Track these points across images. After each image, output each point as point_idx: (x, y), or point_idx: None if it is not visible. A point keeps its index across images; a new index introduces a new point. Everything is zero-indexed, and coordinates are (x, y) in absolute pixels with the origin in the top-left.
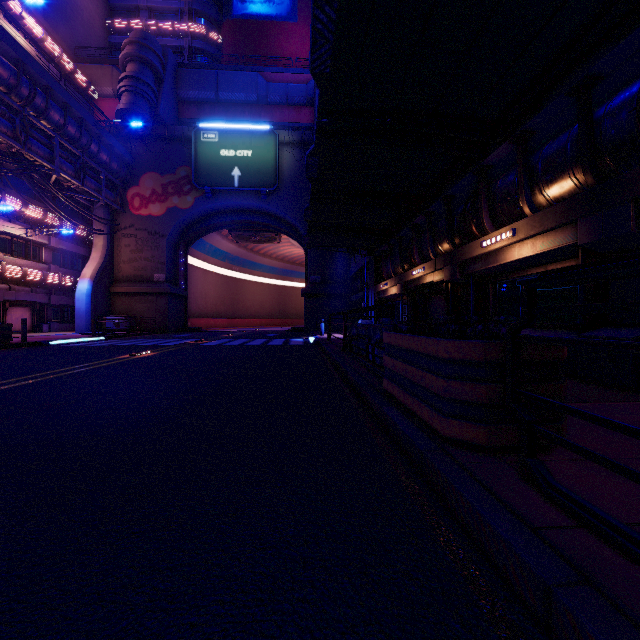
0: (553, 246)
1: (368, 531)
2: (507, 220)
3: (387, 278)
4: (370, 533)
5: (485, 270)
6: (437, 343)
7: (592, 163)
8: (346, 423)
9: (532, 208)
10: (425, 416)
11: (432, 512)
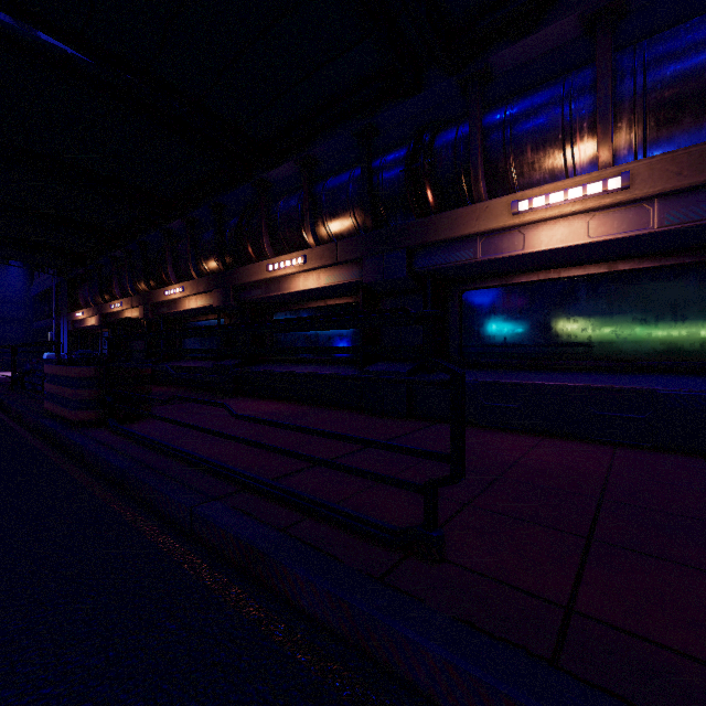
0: (205, 304)
1: (6, 464)
2: (186, 277)
3: (86, 306)
4: (7, 464)
5: (171, 313)
6: (71, 369)
7: (222, 256)
8: (1, 436)
9: (198, 273)
10: (66, 415)
11: (53, 453)
